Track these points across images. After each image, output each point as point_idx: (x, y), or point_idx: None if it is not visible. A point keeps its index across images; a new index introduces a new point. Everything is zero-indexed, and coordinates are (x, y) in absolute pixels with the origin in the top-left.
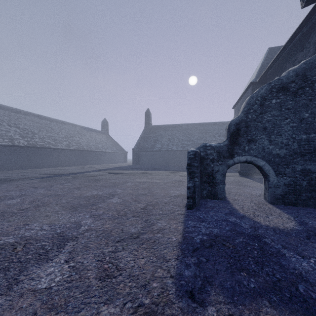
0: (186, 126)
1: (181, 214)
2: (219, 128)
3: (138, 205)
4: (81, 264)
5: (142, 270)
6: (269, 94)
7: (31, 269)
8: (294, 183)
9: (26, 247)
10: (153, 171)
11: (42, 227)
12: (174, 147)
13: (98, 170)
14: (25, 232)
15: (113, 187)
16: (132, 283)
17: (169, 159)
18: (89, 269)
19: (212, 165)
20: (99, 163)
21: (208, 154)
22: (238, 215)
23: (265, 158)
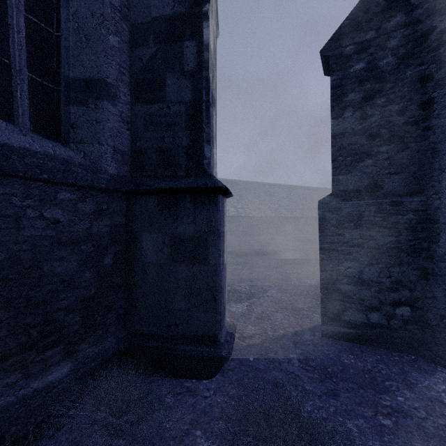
0: None
1: None
2: None
3: None
4: None
5: None
6: None
7: None
8: None
9: None
10: None
11: None
12: None
13: None
14: None
15: None
16: None
17: None
18: None
19: None
20: None
21: None
22: None
23: None
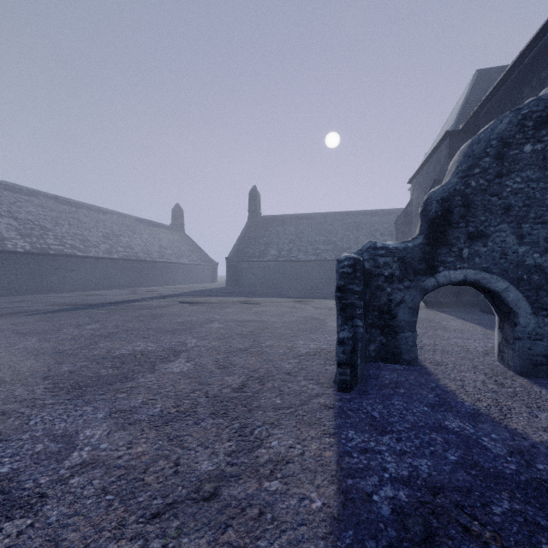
0: (322, 217)
1: (326, 407)
2: (381, 220)
3: (228, 379)
4: None
5: None
6: (517, 132)
7: None
8: None
9: None
10: (264, 299)
11: None
12: (301, 255)
13: (161, 297)
14: None
15: (182, 333)
16: None
17: (291, 277)
18: None
19: (389, 289)
20: (166, 283)
21: (380, 265)
22: (461, 408)
23: (508, 274)
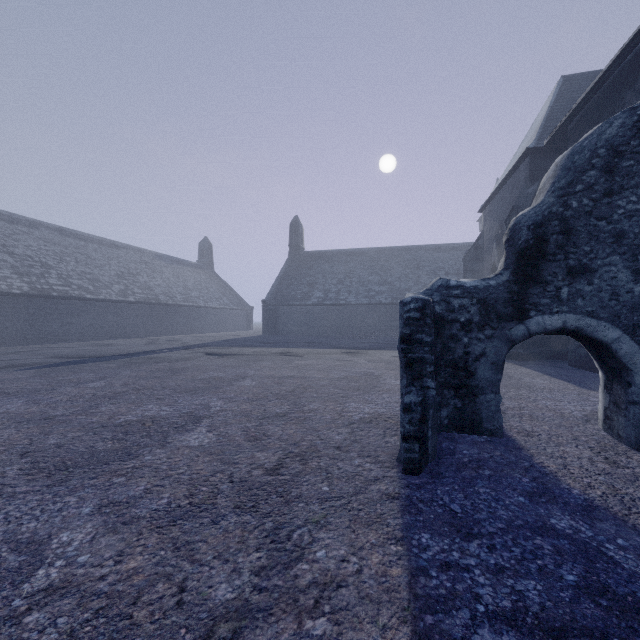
0: (376, 252)
1: (390, 497)
2: (446, 256)
3: (261, 455)
4: None
5: None
6: (632, 137)
7: None
8: None
9: None
10: (307, 349)
11: None
12: (351, 298)
13: (185, 347)
14: None
15: (206, 392)
16: None
17: (340, 323)
18: None
19: (466, 338)
20: (192, 330)
21: (455, 309)
22: (568, 498)
23: (620, 319)
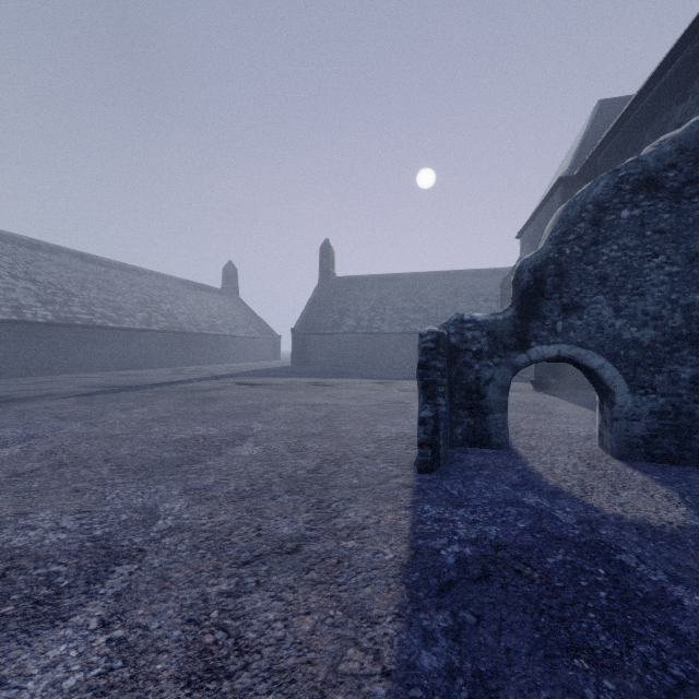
0: (412, 278)
1: (405, 486)
2: (486, 282)
3: (302, 461)
4: (143, 632)
5: (307, 653)
6: (614, 196)
7: (6, 649)
8: (675, 409)
9: (6, 580)
10: (339, 380)
11: (60, 521)
12: (385, 326)
13: (214, 377)
14: (15, 535)
15: (245, 417)
16: (276, 697)
17: (373, 353)
18: (162, 649)
19: (477, 365)
20: (217, 361)
21: (468, 340)
22: (543, 487)
23: (604, 349)
